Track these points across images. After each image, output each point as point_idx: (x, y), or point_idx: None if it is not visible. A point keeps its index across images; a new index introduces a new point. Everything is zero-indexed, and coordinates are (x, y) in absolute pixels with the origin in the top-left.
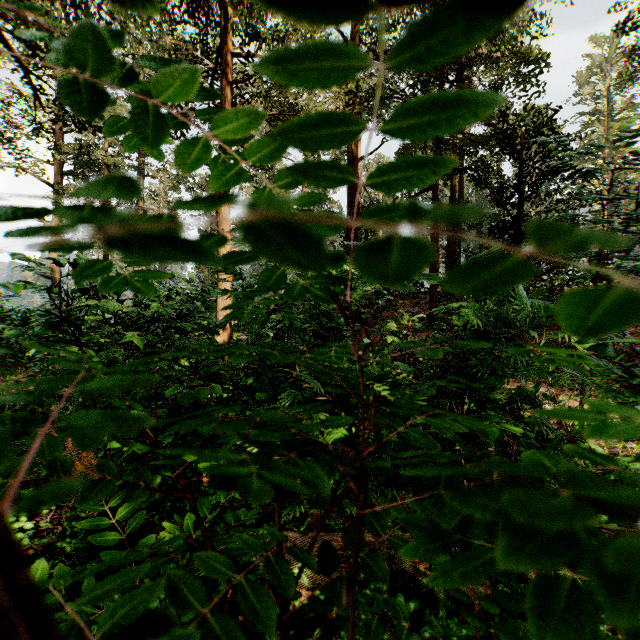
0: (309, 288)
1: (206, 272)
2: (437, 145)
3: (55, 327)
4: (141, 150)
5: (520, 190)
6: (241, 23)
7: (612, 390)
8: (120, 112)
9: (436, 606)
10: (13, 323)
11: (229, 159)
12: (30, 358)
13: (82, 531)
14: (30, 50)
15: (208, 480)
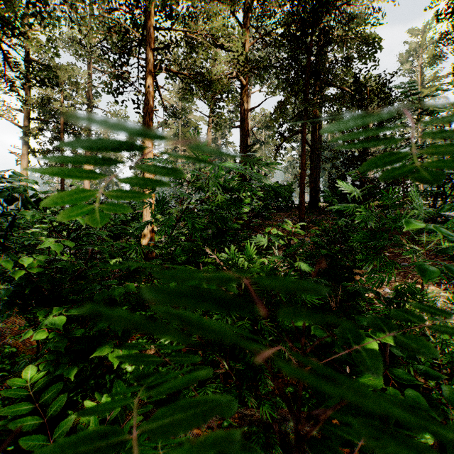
0: None
1: None
2: (304, 101)
3: None
4: (89, 103)
5: None
6: (160, 0)
7: None
8: (73, 74)
9: None
10: None
11: (152, 106)
12: (1, 255)
13: None
14: (1, 23)
15: None
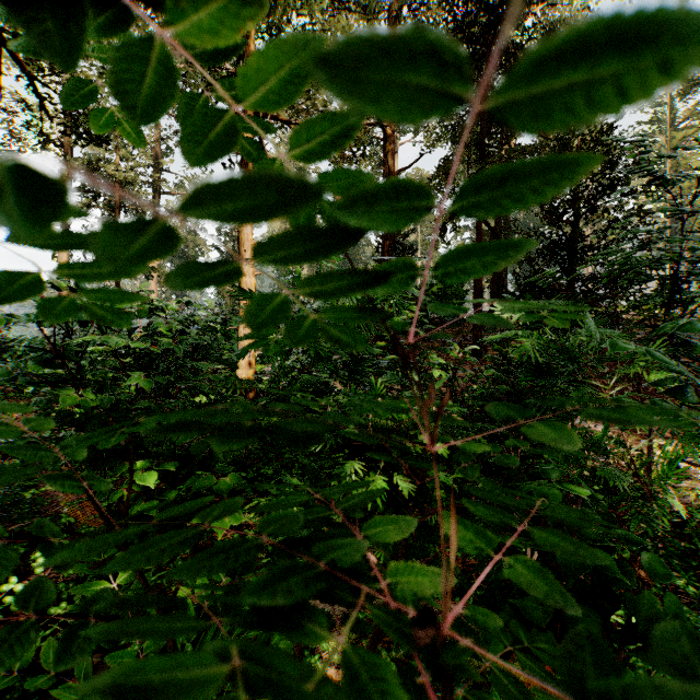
0: (334, 326)
1: (228, 298)
2: (482, 157)
3: (46, 362)
4: (157, 164)
5: (575, 206)
6: (264, 21)
7: (695, 436)
8: None
9: (488, 690)
10: (17, 354)
11: None
12: (34, 392)
13: (80, 595)
14: None
15: (226, 533)
